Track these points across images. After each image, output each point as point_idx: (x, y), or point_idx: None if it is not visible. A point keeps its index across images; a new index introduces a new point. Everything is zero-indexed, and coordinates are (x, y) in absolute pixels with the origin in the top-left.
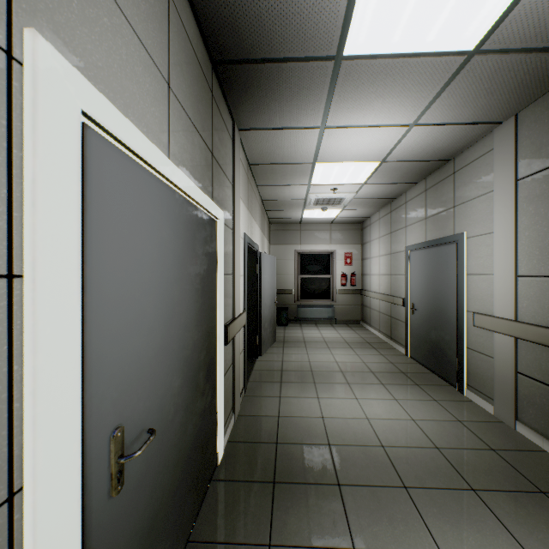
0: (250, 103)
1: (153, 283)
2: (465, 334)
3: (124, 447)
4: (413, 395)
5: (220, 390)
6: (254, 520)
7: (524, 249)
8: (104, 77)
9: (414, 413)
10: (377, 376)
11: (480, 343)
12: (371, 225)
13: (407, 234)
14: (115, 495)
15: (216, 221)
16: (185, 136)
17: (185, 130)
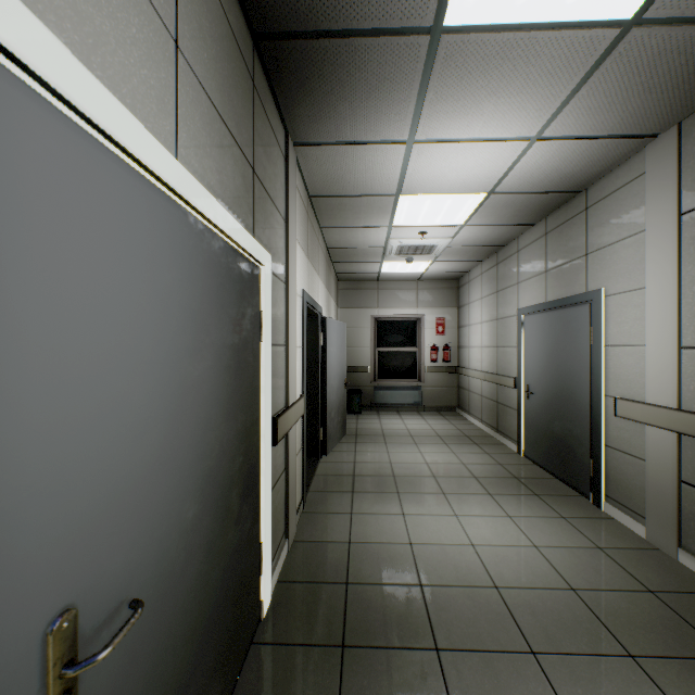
0: (309, 103)
1: (143, 356)
2: (603, 427)
3: (80, 642)
4: (532, 511)
5: (266, 511)
6: None
7: (691, 310)
8: None
9: (536, 537)
10: (481, 482)
11: (625, 440)
12: (471, 282)
13: (519, 293)
14: None
15: (260, 268)
16: (207, 133)
17: (207, 124)
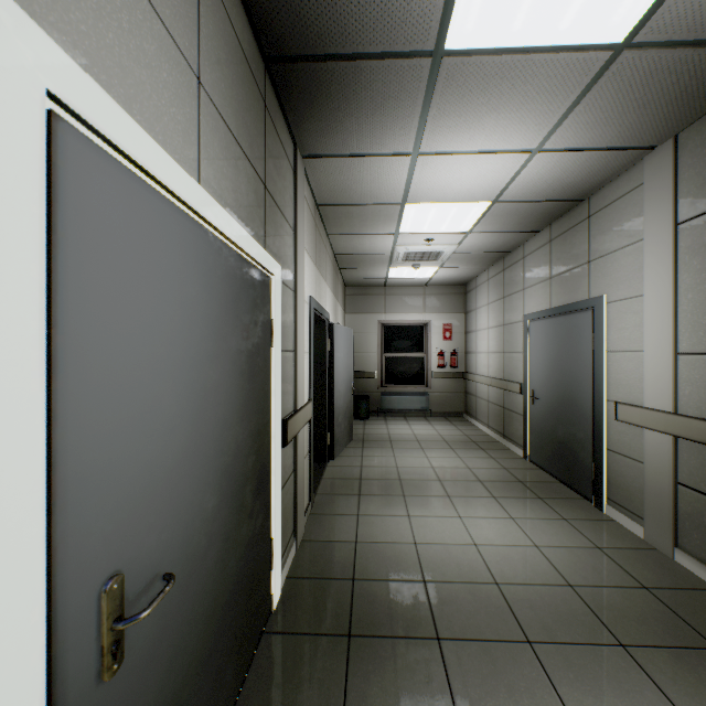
0: (317, 119)
1: (172, 361)
2: (604, 432)
3: (125, 604)
4: (535, 513)
5: (277, 509)
6: (321, 691)
7: (686, 317)
8: (90, 49)
9: (538, 537)
10: (486, 486)
11: (625, 443)
12: (478, 287)
13: (525, 299)
14: (108, 679)
15: (270, 278)
16: (225, 156)
17: (225, 148)
